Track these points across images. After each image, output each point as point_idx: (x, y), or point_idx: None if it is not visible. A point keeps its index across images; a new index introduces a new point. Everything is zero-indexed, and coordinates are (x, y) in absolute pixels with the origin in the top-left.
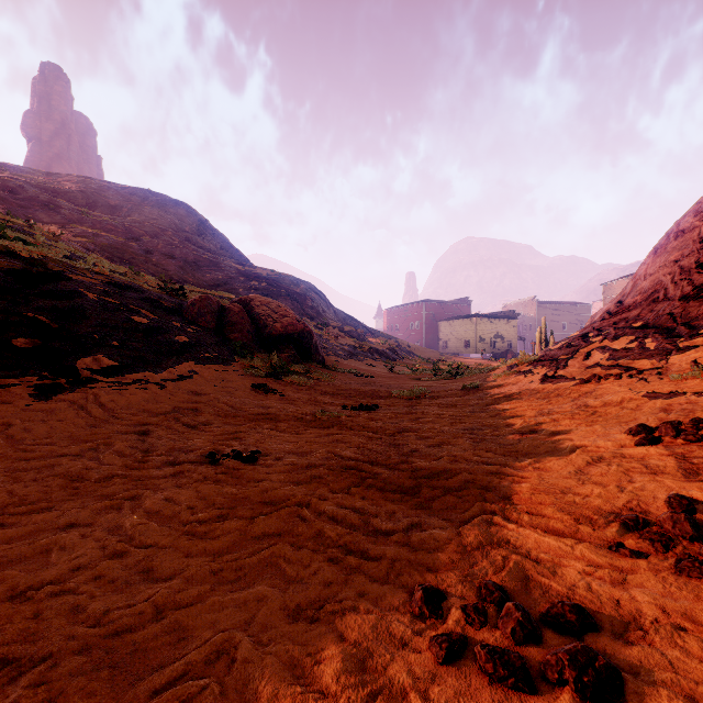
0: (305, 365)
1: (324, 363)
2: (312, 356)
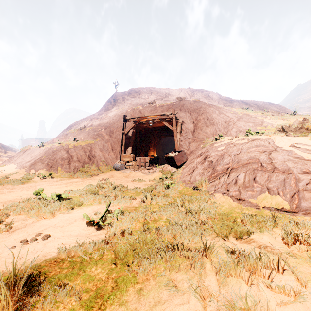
0: None
1: None
2: None
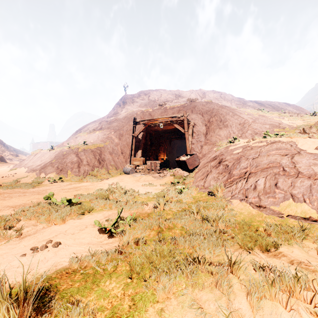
0: (2, 162)
1: (6, 162)
2: (3, 161)
